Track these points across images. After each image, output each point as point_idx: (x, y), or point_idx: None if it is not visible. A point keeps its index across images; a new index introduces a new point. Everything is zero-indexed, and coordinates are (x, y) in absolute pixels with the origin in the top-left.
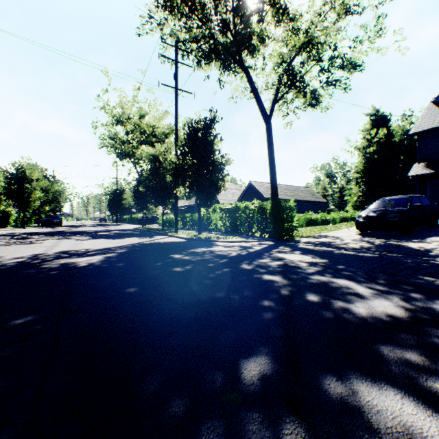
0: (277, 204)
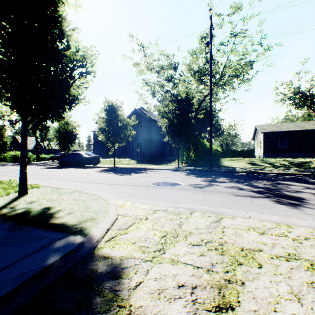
0: None
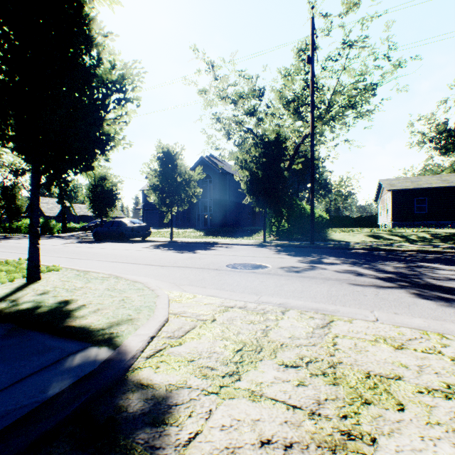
0: (48, 222)
